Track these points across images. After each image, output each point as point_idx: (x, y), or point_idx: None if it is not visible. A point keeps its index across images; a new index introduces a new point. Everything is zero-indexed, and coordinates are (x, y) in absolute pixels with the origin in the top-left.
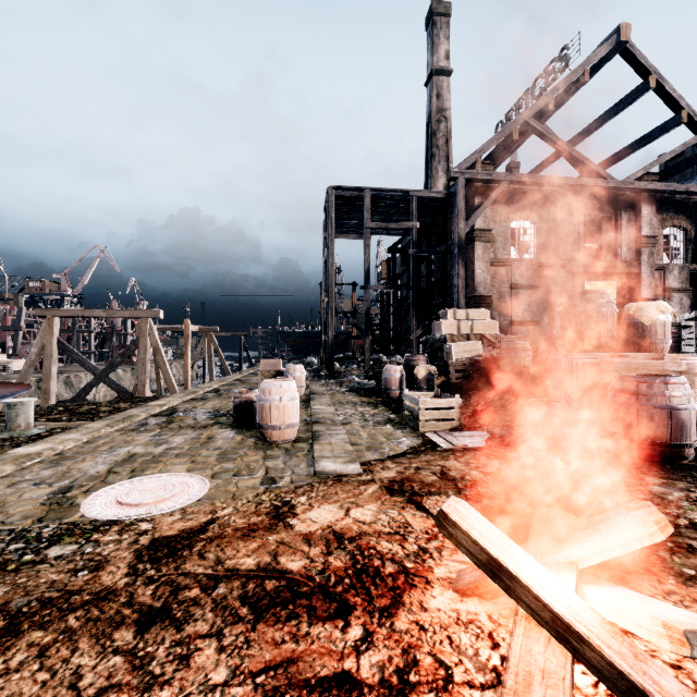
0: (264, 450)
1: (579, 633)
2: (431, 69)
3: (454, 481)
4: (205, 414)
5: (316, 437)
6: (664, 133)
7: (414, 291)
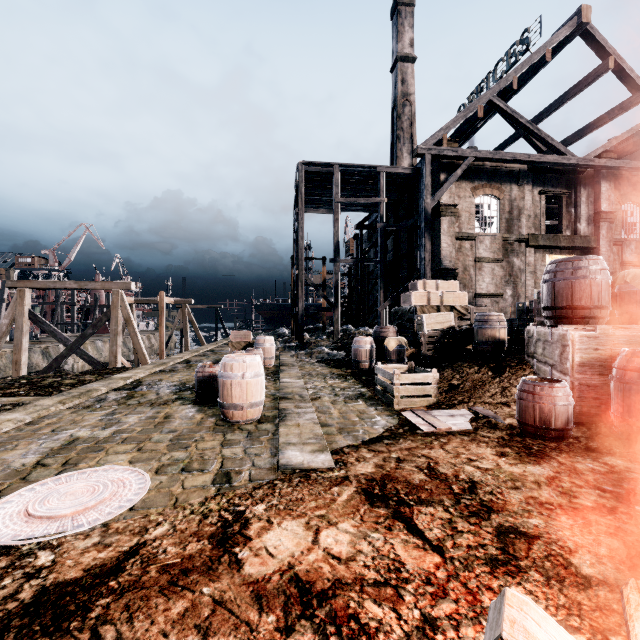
0: (223, 433)
1: None
2: (396, 55)
3: (447, 482)
4: (169, 388)
5: (282, 416)
6: (622, 113)
7: (382, 264)
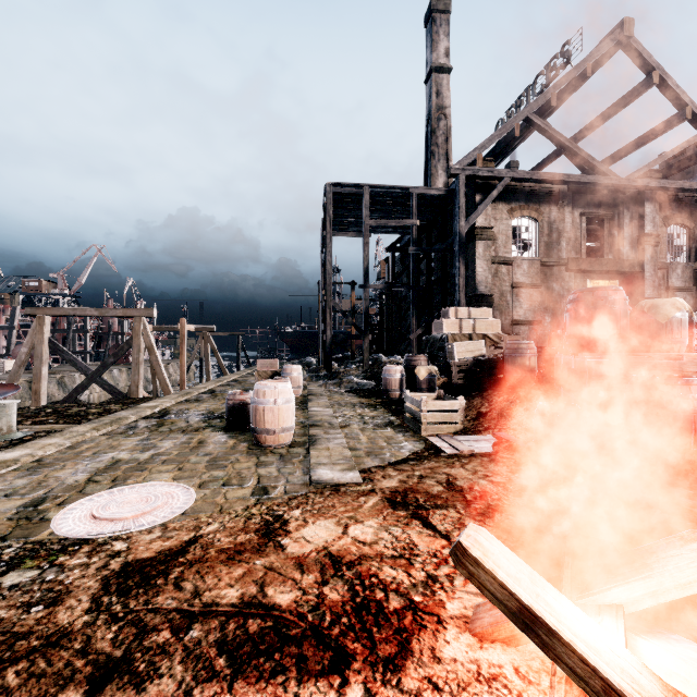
0: (257, 456)
1: None
2: (431, 66)
3: (462, 492)
4: (198, 416)
5: (313, 441)
6: (667, 130)
7: (414, 290)
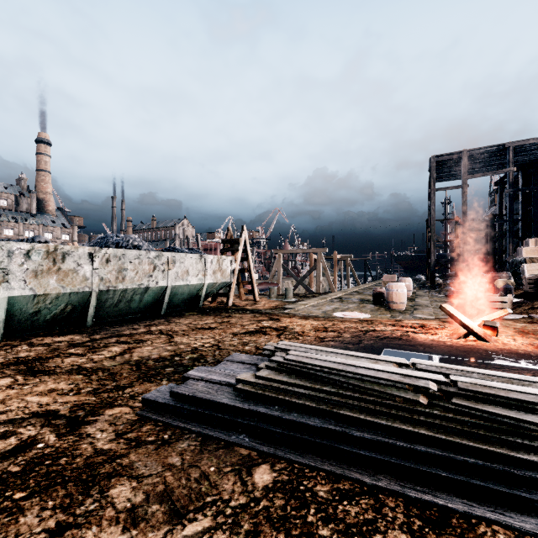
0: (389, 311)
1: (468, 326)
2: None
3: None
4: (356, 300)
5: (415, 309)
6: None
7: (510, 222)
